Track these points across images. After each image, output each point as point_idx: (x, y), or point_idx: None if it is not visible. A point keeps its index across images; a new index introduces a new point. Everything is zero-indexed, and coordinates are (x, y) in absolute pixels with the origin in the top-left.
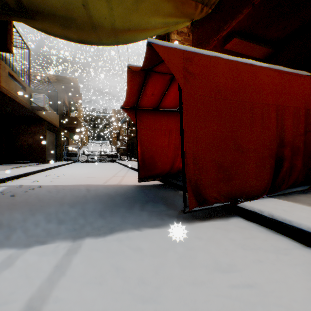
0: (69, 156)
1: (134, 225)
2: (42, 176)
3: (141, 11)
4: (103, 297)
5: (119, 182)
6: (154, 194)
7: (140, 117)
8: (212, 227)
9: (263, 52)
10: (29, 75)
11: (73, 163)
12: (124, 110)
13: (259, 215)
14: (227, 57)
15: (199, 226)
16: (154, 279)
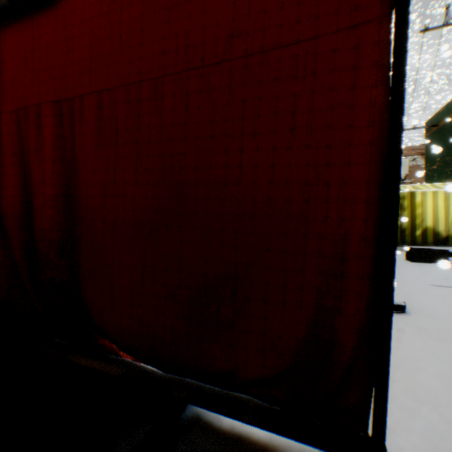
0: None
1: None
2: None
3: None
4: None
5: None
6: None
7: None
8: None
9: None
10: None
11: None
12: None
13: None
14: None
15: None
16: None
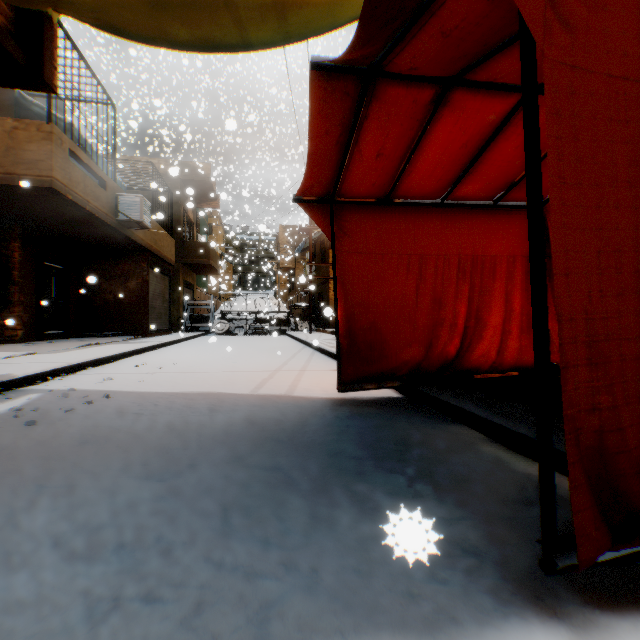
0: (194, 321)
1: (337, 604)
2: (127, 367)
3: None
4: None
5: (291, 390)
6: (386, 435)
7: (343, 223)
8: None
9: None
10: (113, 156)
11: (202, 335)
12: (301, 206)
13: None
14: None
15: None
16: None
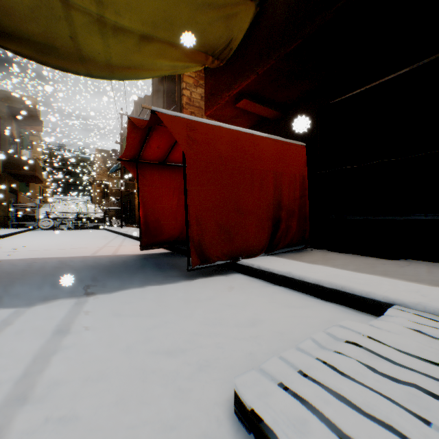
0: (21, 220)
1: (138, 284)
2: None
3: (144, 53)
4: (119, 318)
5: (115, 252)
6: (159, 261)
7: (143, 172)
8: (212, 280)
9: (274, 113)
10: None
11: (29, 230)
12: (121, 162)
13: (252, 268)
14: (228, 127)
15: (201, 281)
16: (157, 309)
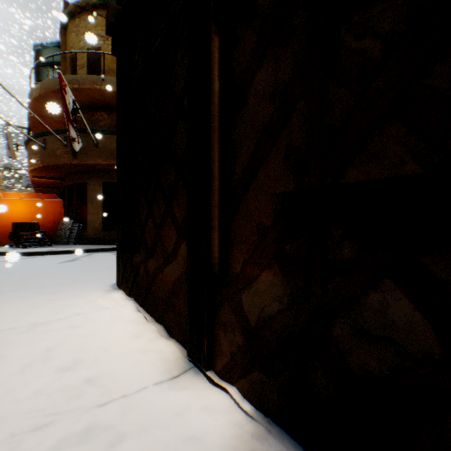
0: None
1: None
2: None
3: None
4: None
5: None
6: None
7: None
8: None
9: None
10: None
11: None
12: None
13: None
14: None
15: None
16: None
